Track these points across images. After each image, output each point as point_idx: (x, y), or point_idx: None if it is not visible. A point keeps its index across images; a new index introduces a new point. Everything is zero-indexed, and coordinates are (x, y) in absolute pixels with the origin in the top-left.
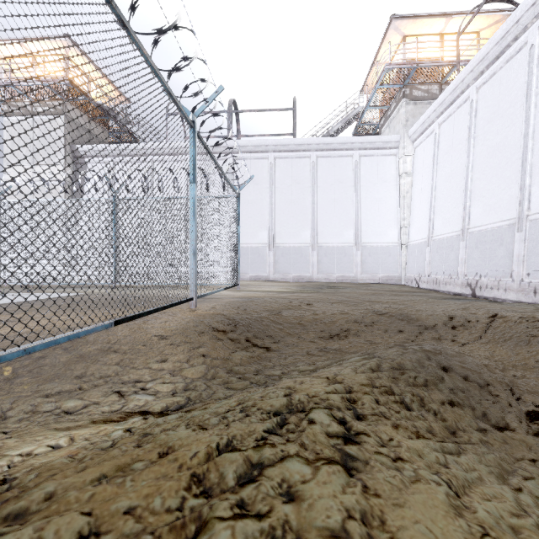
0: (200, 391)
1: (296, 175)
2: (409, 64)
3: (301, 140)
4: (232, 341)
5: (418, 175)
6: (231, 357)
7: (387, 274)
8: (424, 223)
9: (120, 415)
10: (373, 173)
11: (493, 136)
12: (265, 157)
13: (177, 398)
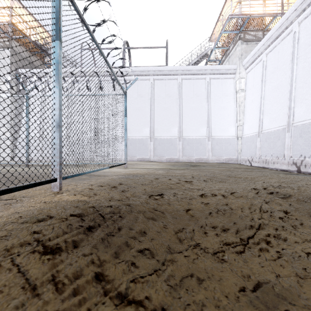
0: None
1: (168, 91)
2: (245, 15)
3: (171, 67)
4: (58, 291)
5: (249, 91)
6: None
7: (228, 156)
8: (255, 122)
9: None
10: (219, 90)
11: None
12: (148, 78)
13: None
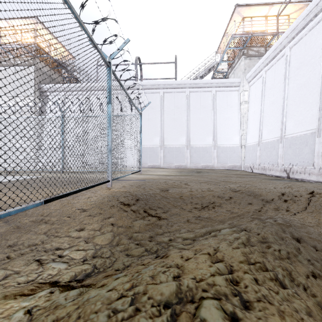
0: (105, 258)
1: (176, 103)
2: (247, 34)
3: (179, 81)
4: (134, 212)
5: (252, 103)
6: (132, 225)
7: (233, 163)
8: (256, 132)
9: (32, 287)
10: (224, 101)
11: (301, 77)
12: (158, 92)
13: (85, 266)
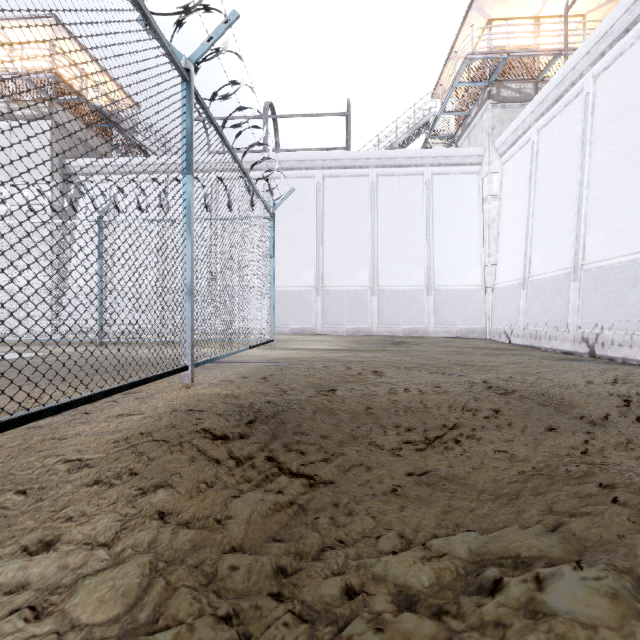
0: None
1: (350, 199)
2: (498, 53)
3: (356, 153)
4: (238, 464)
5: (508, 198)
6: (225, 516)
7: (468, 325)
8: (518, 259)
9: None
10: (449, 196)
11: (621, 139)
12: (311, 175)
13: None
